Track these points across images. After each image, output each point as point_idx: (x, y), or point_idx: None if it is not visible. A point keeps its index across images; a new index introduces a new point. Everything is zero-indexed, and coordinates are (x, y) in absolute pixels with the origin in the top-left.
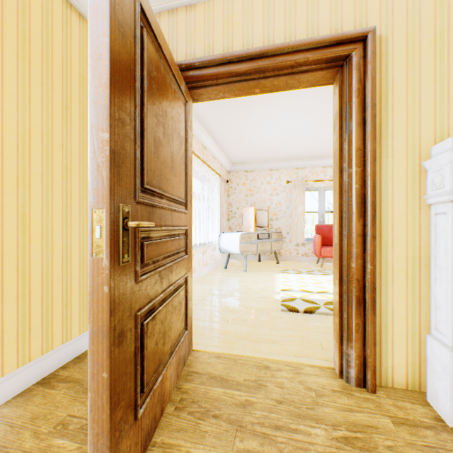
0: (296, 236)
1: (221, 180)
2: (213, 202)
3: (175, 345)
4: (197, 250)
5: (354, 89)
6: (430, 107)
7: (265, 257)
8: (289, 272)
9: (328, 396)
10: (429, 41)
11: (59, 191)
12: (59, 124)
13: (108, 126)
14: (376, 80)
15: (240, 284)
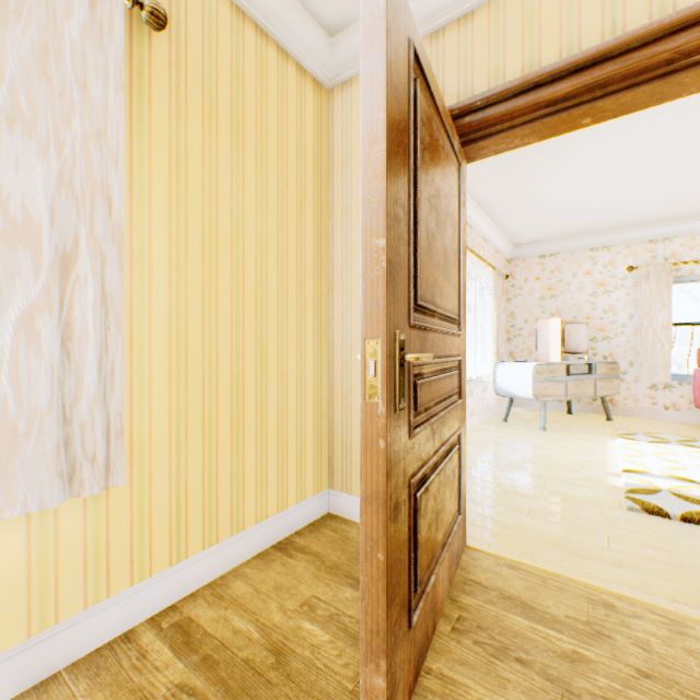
0: (649, 371)
1: (497, 275)
2: (481, 313)
3: (447, 534)
4: None
5: None
6: None
7: (579, 406)
8: (637, 439)
9: None
10: None
11: (293, 310)
12: (293, 227)
13: (384, 229)
14: None
15: (535, 452)
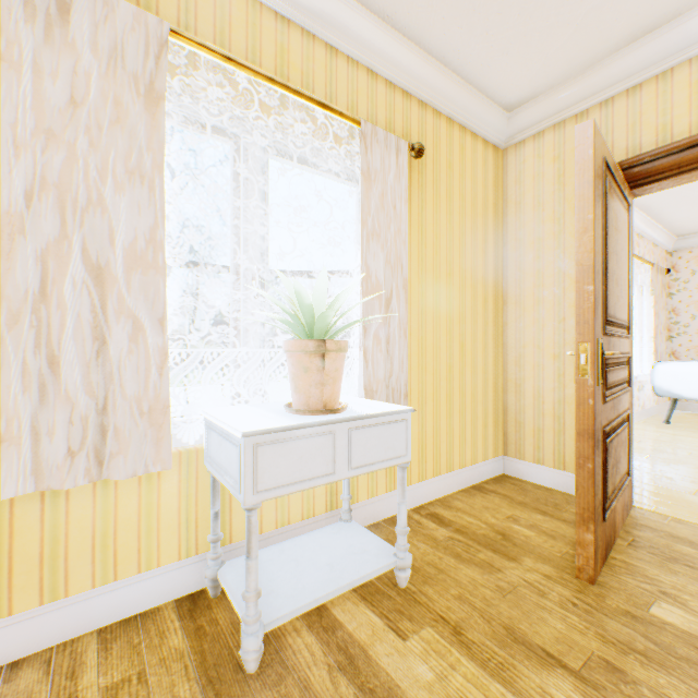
0: None
1: (655, 271)
2: (634, 310)
3: (620, 484)
4: None
5: None
6: None
7: None
8: None
9: None
10: None
11: (480, 320)
12: (479, 259)
13: (592, 280)
14: None
15: None
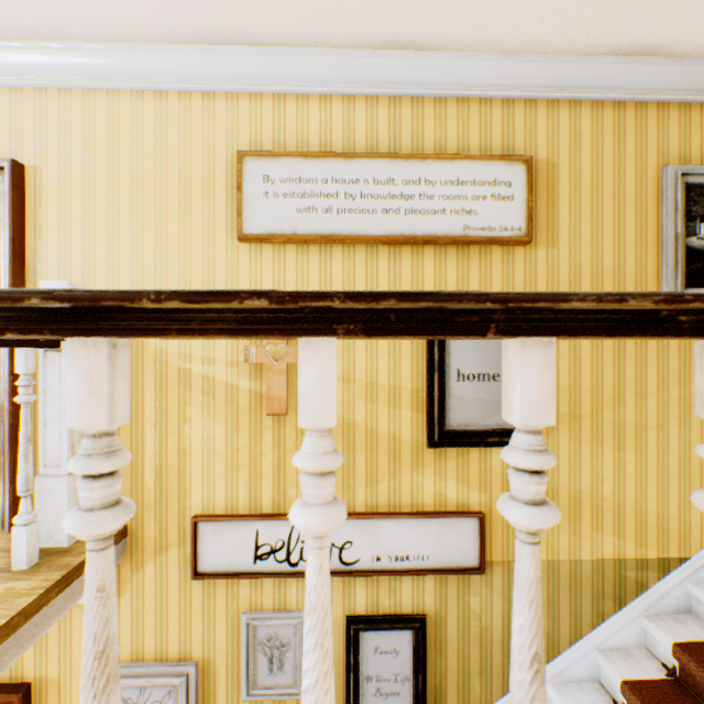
0: None
1: None
2: None
3: None
4: None
5: (1, 219)
6: (81, 245)
7: None
8: None
9: None
10: (81, 180)
11: None
12: None
13: None
14: (33, 211)
15: None
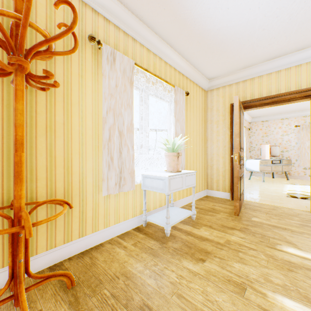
0: (303, 162)
1: (246, 129)
2: None
3: (242, 193)
4: None
5: None
6: None
7: (277, 175)
8: (295, 184)
9: (303, 214)
10: None
11: (200, 146)
12: (200, 126)
13: (238, 137)
14: None
15: (260, 186)
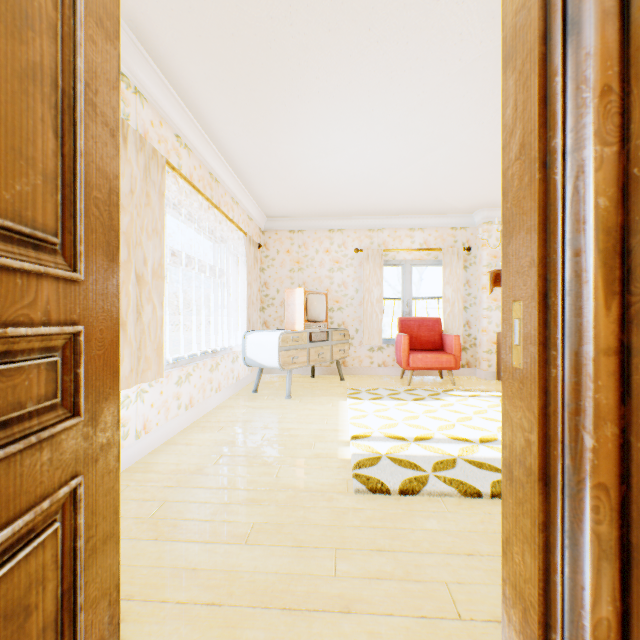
0: (369, 336)
1: (249, 241)
2: (235, 280)
3: None
4: (198, 364)
5: None
6: None
7: (321, 369)
8: (362, 397)
9: None
10: None
11: None
12: None
13: None
14: None
15: (277, 427)
